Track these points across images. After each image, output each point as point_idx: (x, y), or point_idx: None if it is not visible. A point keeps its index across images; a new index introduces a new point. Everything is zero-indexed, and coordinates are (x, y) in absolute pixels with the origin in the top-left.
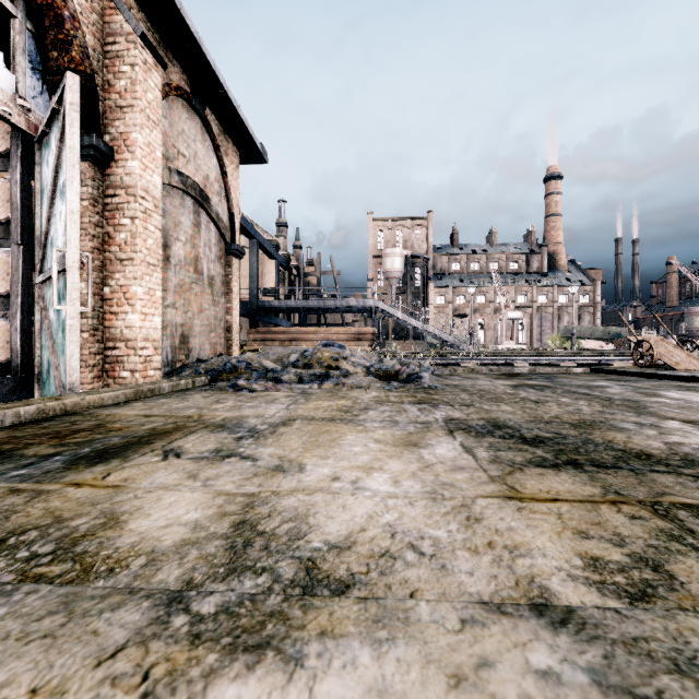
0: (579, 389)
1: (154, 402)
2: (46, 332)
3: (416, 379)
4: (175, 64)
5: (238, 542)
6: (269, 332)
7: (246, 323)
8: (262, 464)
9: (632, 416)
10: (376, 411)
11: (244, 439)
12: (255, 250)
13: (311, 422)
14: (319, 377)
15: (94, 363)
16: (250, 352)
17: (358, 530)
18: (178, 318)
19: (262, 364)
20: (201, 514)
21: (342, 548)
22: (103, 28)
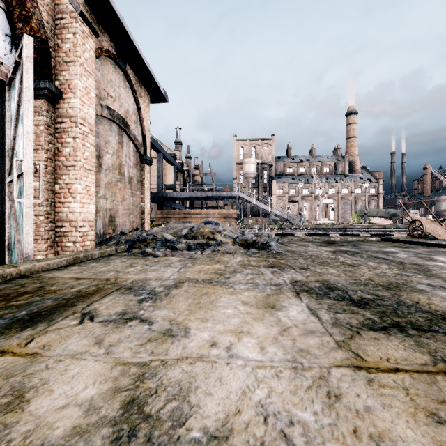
0: (378, 254)
1: (86, 266)
2: (12, 216)
3: (267, 247)
4: (105, 35)
5: (124, 430)
6: (169, 213)
7: (155, 207)
8: (156, 328)
9: (424, 278)
10: (241, 274)
11: (144, 301)
12: (160, 159)
13: (195, 284)
14: (202, 245)
15: (48, 236)
16: (157, 225)
17: (234, 412)
18: (107, 205)
19: (163, 236)
20: (97, 391)
21: (220, 440)
22: (54, 8)
